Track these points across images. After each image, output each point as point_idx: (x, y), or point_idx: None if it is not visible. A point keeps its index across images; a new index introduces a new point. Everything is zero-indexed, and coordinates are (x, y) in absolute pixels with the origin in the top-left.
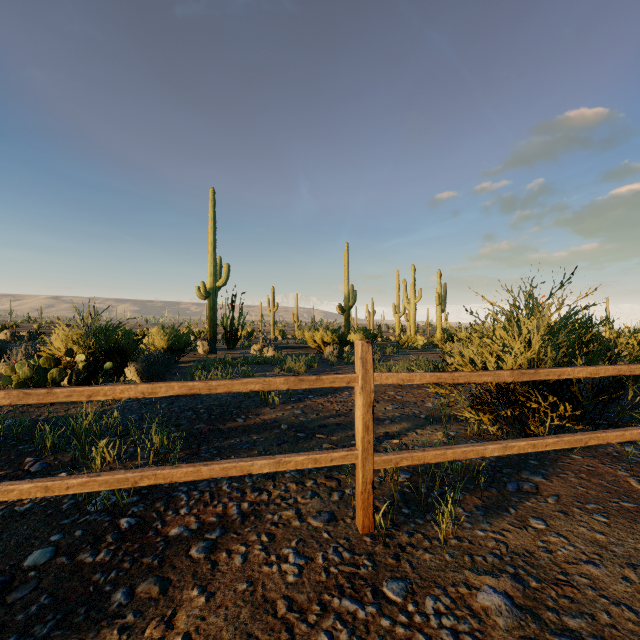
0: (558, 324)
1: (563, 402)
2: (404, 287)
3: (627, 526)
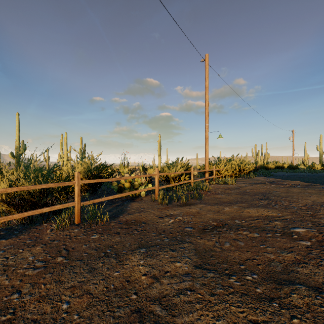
0: (42, 168)
1: (57, 201)
2: (61, 144)
3: (9, 252)
